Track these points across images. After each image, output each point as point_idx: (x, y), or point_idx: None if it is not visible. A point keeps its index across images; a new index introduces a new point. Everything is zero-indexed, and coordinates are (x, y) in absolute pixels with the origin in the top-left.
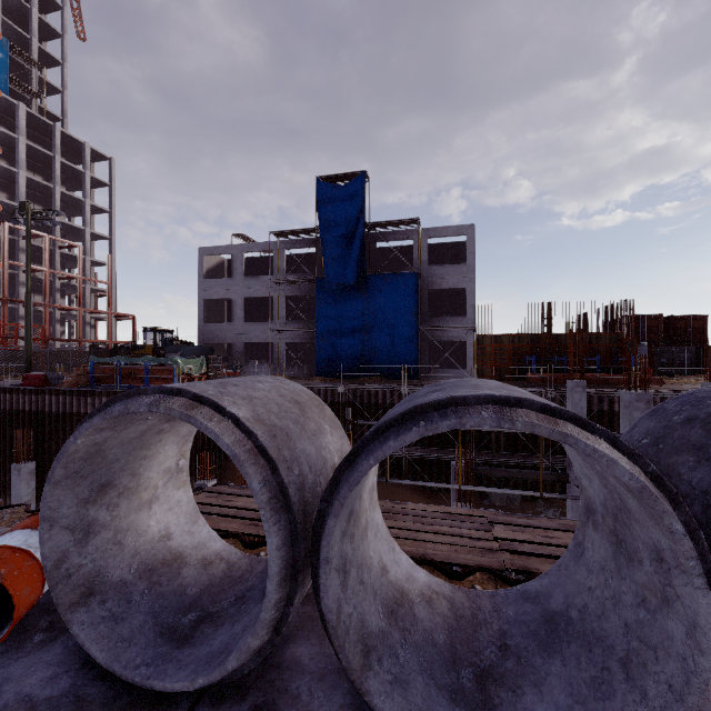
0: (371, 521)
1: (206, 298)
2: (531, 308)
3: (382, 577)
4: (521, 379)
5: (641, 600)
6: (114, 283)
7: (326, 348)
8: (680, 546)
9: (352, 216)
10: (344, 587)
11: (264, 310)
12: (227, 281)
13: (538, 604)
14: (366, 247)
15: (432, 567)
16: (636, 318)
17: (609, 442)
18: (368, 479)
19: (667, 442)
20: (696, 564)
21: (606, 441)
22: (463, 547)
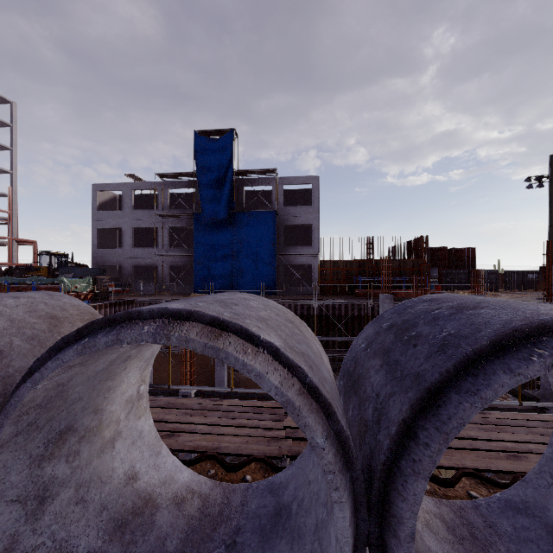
0: (128, 430)
1: (98, 227)
2: (359, 240)
3: (125, 487)
4: (351, 293)
5: (326, 500)
6: (16, 213)
7: (202, 270)
8: (320, 460)
9: (223, 164)
10: (37, 515)
11: (152, 238)
12: (117, 213)
13: (276, 496)
14: (235, 189)
15: (216, 460)
16: (430, 249)
17: (272, 354)
18: (117, 391)
19: (372, 347)
20: (333, 478)
21: (269, 353)
22: (255, 437)
